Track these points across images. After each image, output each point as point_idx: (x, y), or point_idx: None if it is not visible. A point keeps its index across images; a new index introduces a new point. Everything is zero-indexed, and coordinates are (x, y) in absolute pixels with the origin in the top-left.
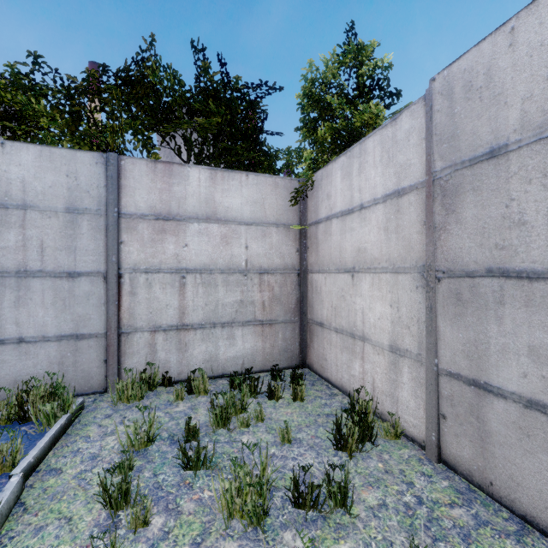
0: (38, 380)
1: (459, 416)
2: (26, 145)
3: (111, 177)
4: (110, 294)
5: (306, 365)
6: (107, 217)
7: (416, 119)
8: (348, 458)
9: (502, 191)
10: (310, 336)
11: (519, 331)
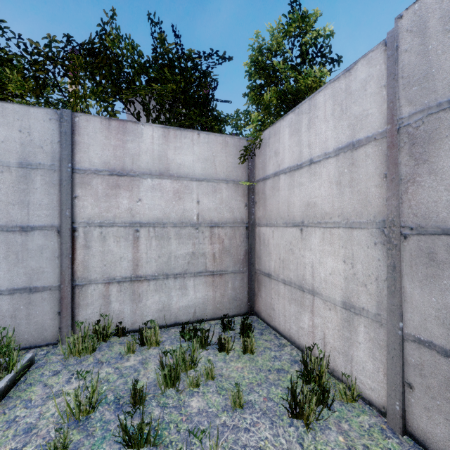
0: None
1: (431, 389)
2: None
3: (65, 133)
4: (64, 248)
5: (253, 312)
6: (61, 172)
7: (374, 66)
8: (304, 429)
9: None
10: (258, 285)
11: None
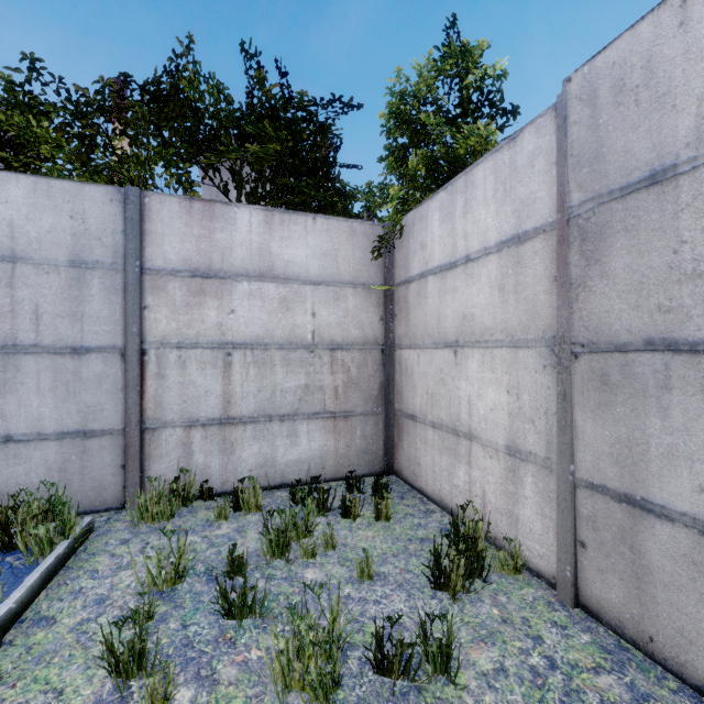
0: (31, 493)
1: (604, 544)
2: (16, 176)
3: (131, 220)
4: (130, 377)
5: (392, 471)
6: (125, 274)
7: (543, 137)
8: (450, 601)
9: (668, 230)
10: (398, 432)
11: (693, 427)
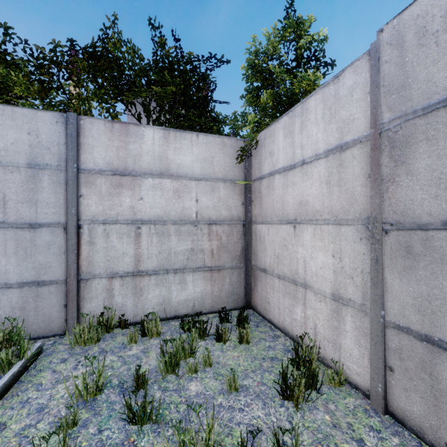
0: None
1: (408, 370)
2: None
3: (71, 135)
4: (70, 244)
5: (250, 306)
6: (67, 173)
7: (360, 74)
8: (294, 409)
9: None
10: (254, 280)
11: None
